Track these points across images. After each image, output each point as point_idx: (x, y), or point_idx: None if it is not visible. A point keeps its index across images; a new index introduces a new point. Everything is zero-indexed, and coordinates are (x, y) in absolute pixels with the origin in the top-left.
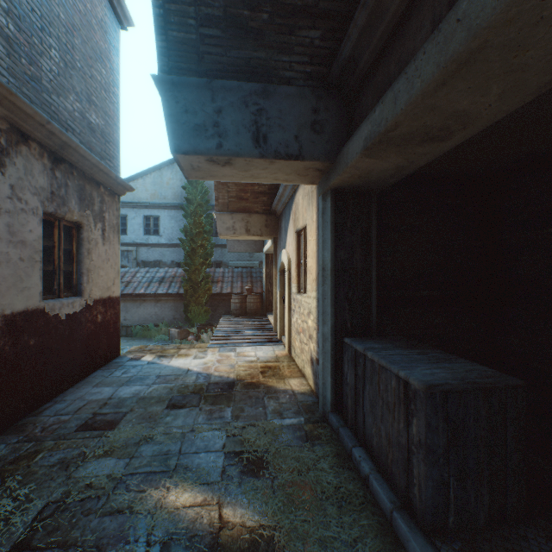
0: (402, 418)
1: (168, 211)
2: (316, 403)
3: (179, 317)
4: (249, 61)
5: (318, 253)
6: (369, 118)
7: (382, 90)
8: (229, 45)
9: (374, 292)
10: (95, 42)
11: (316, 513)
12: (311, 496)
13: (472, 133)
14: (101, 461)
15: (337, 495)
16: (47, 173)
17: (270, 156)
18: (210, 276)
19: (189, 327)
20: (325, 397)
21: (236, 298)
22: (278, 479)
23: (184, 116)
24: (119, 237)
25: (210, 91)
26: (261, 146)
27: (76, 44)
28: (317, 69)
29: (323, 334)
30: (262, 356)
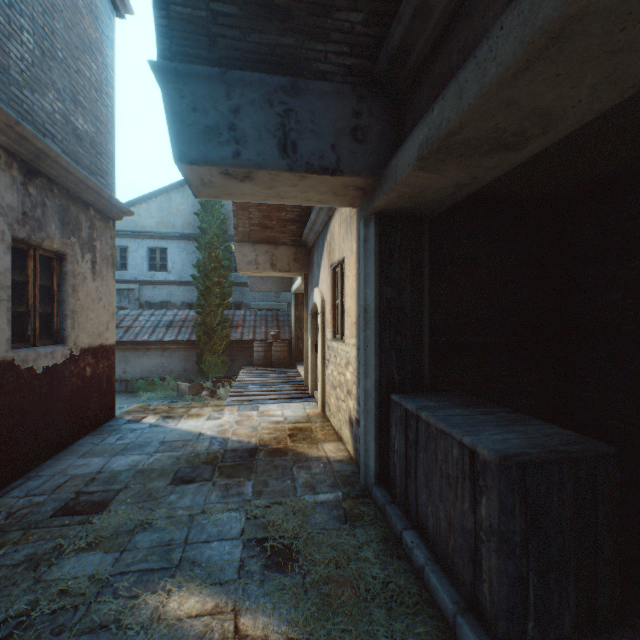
0: (467, 497)
1: (178, 243)
2: (357, 473)
3: (191, 369)
4: (274, 49)
5: (359, 291)
6: (425, 120)
7: (441, 85)
8: (249, 27)
9: (427, 338)
10: (82, 29)
11: (360, 619)
12: (353, 596)
13: (552, 140)
14: (82, 557)
15: (385, 593)
16: (16, 189)
17: (300, 169)
18: (228, 320)
19: (203, 380)
20: (368, 466)
21: (260, 346)
22: (310, 574)
23: (191, 115)
24: (114, 272)
25: (225, 85)
26: (290, 156)
27: (57, 29)
28: (359, 62)
29: (365, 389)
30: (291, 416)
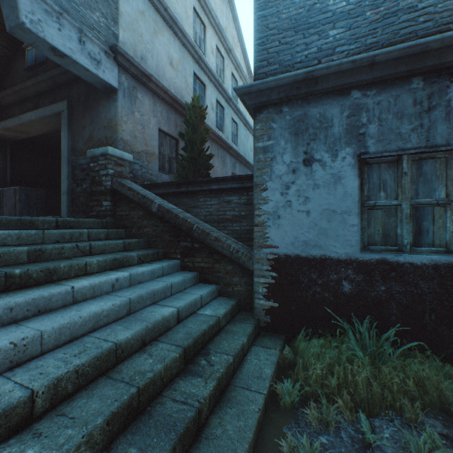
0: (15, 197)
1: None
2: None
3: None
4: None
5: None
6: (5, 122)
7: (9, 116)
8: None
9: (10, 177)
10: None
11: None
12: None
13: (35, 135)
14: None
15: None
16: None
17: None
18: None
19: None
20: None
21: None
22: None
23: None
24: None
25: None
26: None
27: None
28: None
29: None
30: None
